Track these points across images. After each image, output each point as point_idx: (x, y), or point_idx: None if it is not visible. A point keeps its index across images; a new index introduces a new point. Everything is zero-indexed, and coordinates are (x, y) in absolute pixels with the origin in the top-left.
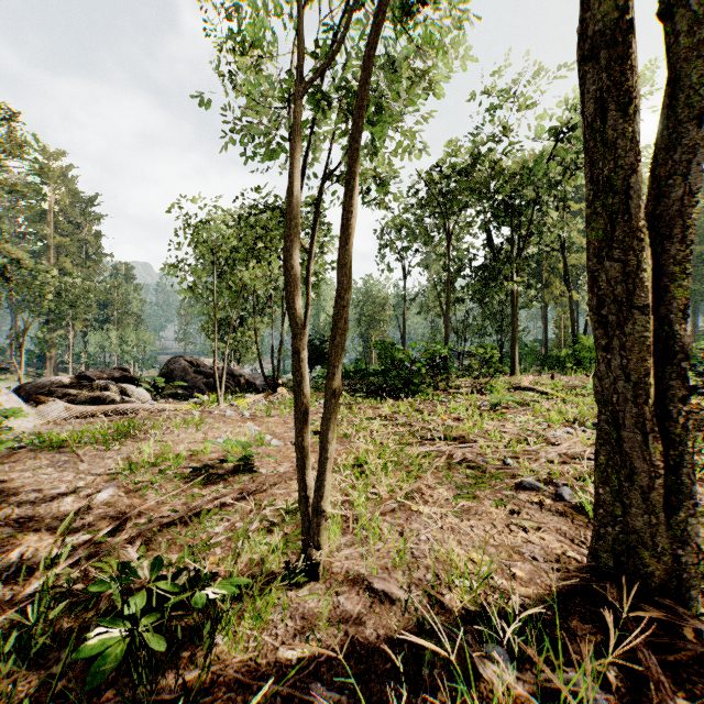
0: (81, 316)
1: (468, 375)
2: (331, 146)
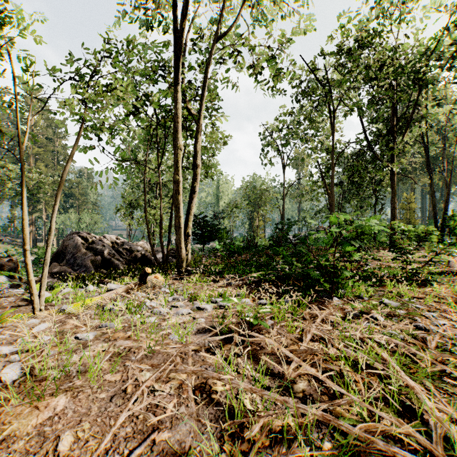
0: (52, 203)
1: (396, 259)
2: (222, 9)
